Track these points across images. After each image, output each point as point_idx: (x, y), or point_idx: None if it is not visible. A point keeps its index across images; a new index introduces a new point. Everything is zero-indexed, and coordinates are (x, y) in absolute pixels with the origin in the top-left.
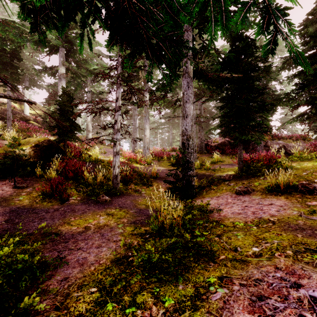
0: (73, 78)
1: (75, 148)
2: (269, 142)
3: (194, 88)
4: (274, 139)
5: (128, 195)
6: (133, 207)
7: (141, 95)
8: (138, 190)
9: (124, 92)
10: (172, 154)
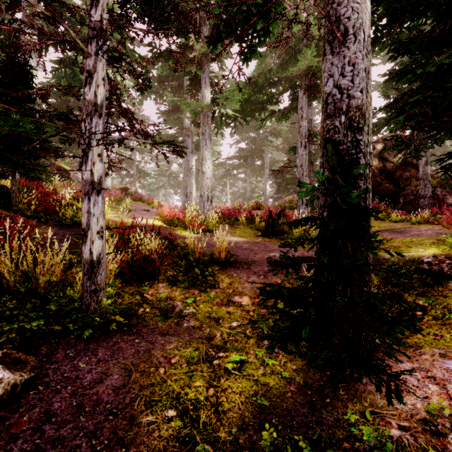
0: (62, 61)
1: (43, 194)
2: (438, 191)
3: (305, 75)
4: (449, 184)
5: (129, 334)
6: (112, 446)
7: (196, 95)
8: (172, 308)
9: (168, 105)
10: (256, 212)
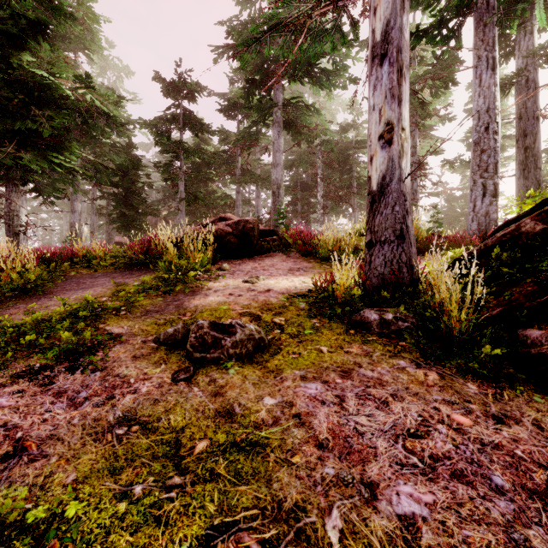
0: None
1: None
2: None
3: None
4: None
5: None
6: None
7: None
8: None
9: None
10: None
